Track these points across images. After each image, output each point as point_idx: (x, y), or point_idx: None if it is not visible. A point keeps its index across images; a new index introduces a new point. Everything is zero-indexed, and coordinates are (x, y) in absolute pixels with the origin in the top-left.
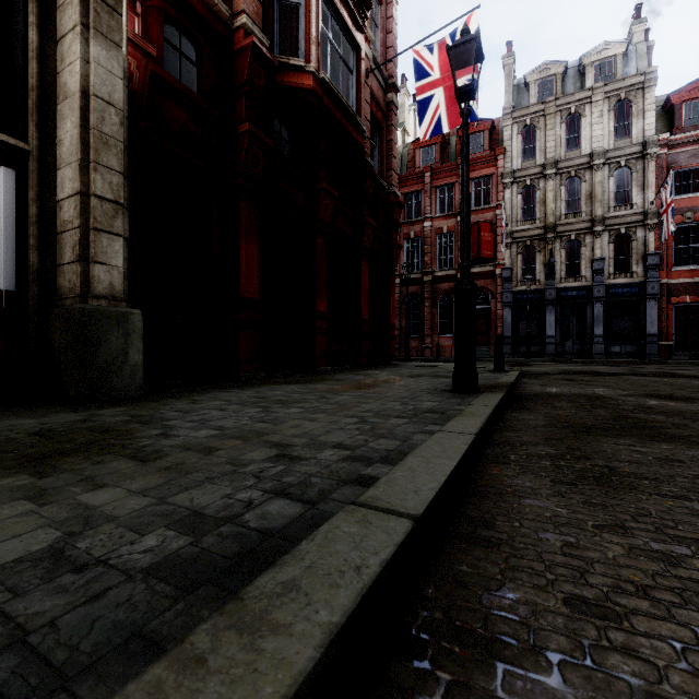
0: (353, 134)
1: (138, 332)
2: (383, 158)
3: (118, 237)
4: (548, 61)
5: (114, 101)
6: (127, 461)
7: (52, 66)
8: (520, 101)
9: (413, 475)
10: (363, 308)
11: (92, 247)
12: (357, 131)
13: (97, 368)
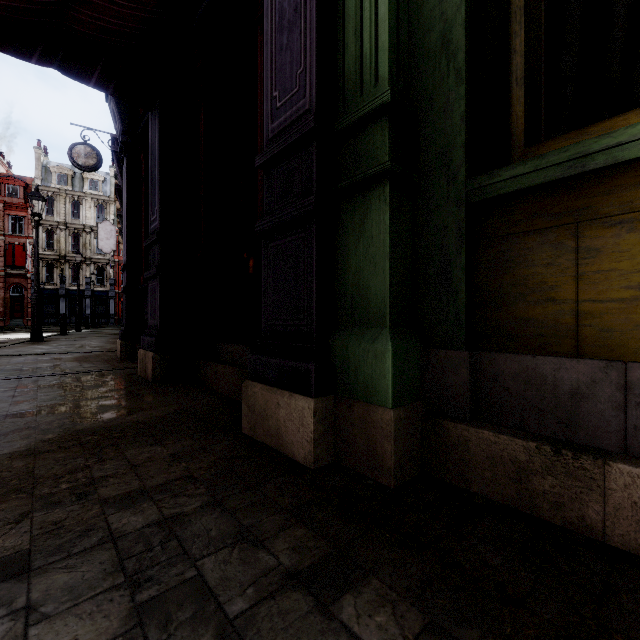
0: None
1: None
2: None
3: None
4: (64, 166)
5: None
6: None
7: None
8: (47, 177)
9: None
10: None
11: None
12: None
13: None
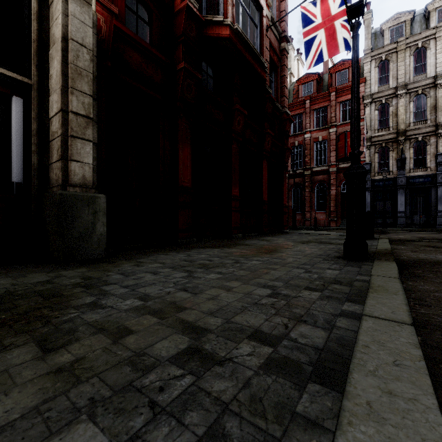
0: (257, 70)
1: (103, 211)
2: (278, 89)
3: (89, 142)
4: (399, 12)
5: (85, 43)
6: (30, 348)
7: (48, 25)
8: (376, 43)
9: (387, 438)
10: (264, 193)
11: (69, 149)
12: (260, 67)
13: (73, 237)
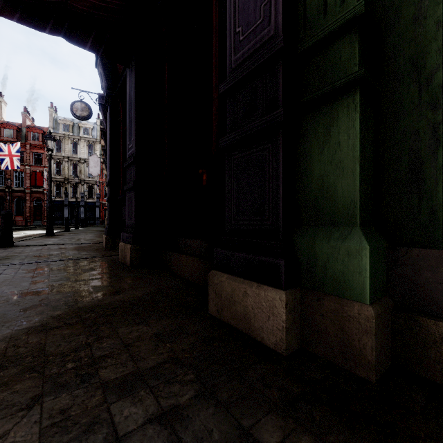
0: None
1: None
2: None
3: None
4: (67, 119)
5: None
6: None
7: None
8: (57, 127)
9: None
10: None
11: None
12: None
13: None
